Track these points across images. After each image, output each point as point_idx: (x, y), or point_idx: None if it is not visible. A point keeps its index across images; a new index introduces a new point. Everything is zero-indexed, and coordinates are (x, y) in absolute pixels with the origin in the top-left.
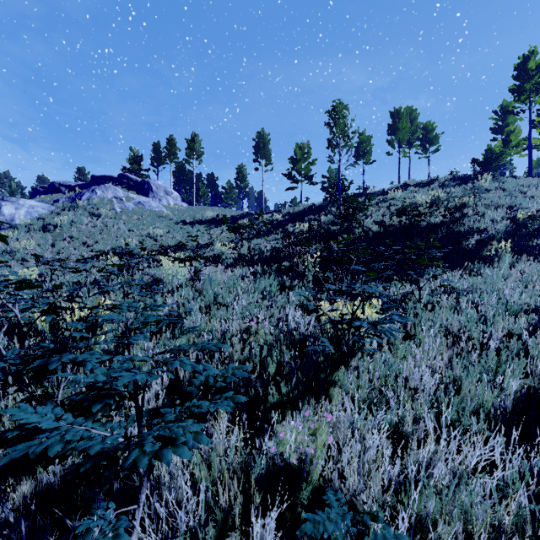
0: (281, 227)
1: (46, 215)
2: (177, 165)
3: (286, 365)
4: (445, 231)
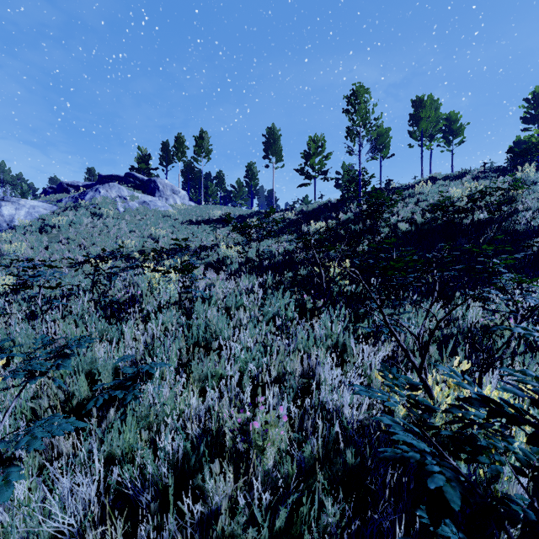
0: (294, 226)
1: (47, 216)
2: (186, 164)
3: (330, 537)
4: (496, 230)
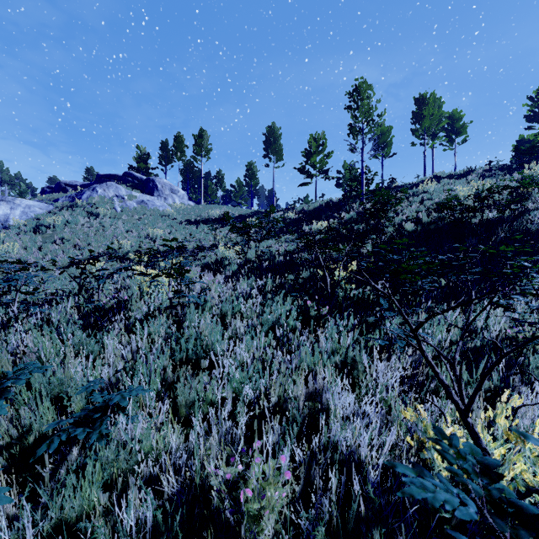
0: (294, 226)
1: (43, 215)
2: (185, 163)
3: None
4: (507, 230)
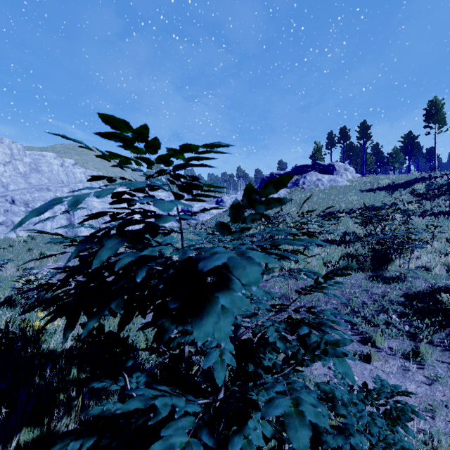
0: None
1: (286, 194)
2: (347, 145)
3: None
4: None
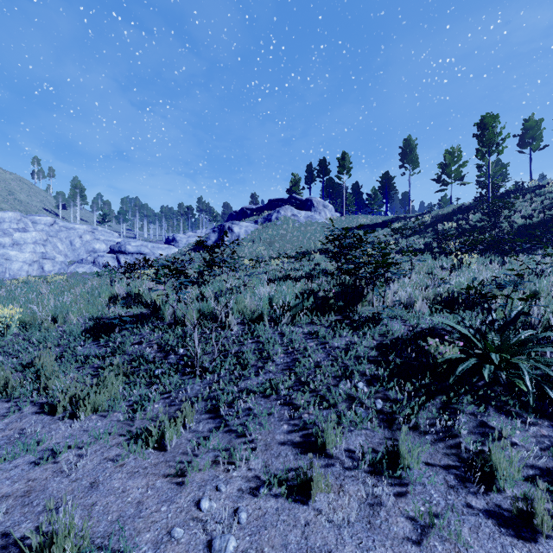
0: (430, 227)
1: (255, 231)
2: (327, 181)
3: None
4: None
